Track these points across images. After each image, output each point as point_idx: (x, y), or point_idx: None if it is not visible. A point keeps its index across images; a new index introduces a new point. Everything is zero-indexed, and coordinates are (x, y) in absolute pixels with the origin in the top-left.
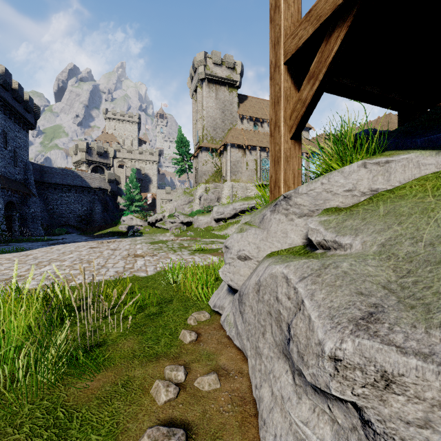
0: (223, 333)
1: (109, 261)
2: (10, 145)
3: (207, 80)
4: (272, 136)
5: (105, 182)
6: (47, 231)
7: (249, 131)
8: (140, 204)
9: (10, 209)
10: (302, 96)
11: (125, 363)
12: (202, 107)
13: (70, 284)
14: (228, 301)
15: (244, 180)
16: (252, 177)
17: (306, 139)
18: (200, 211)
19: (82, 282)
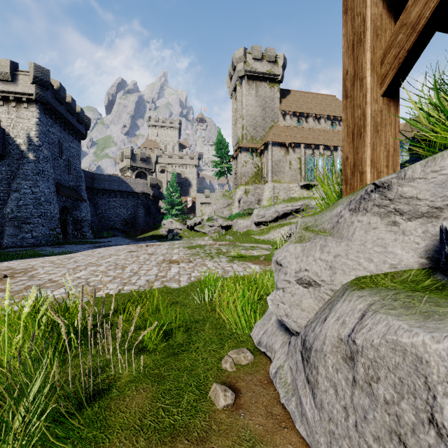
0: (274, 393)
1: (143, 267)
2: (65, 154)
3: (247, 77)
4: (348, 97)
5: (148, 187)
6: (96, 234)
7: (292, 128)
8: (180, 208)
9: (65, 213)
10: (408, 18)
11: (125, 441)
12: (241, 105)
13: (96, 295)
14: (280, 341)
15: (287, 181)
16: (296, 177)
17: None
18: (239, 214)
19: (109, 293)
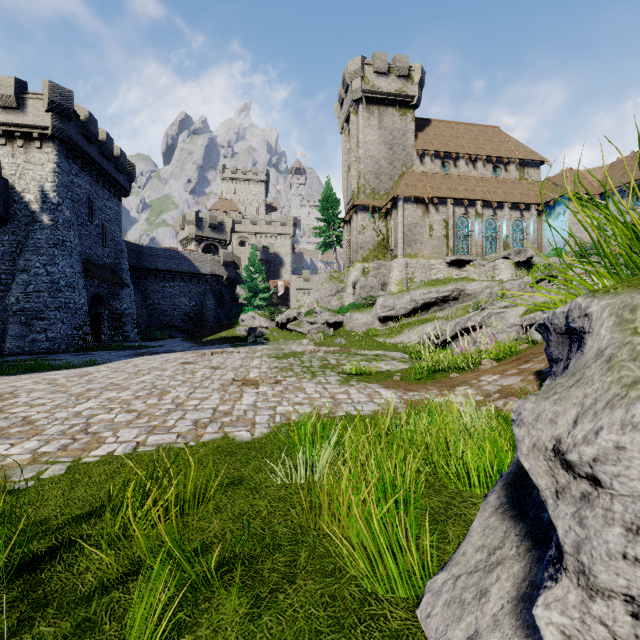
0: None
1: (195, 393)
2: (97, 217)
3: (366, 100)
4: None
5: (220, 266)
6: (145, 334)
7: (435, 175)
8: (267, 297)
9: (98, 304)
10: None
11: None
12: (357, 143)
13: (88, 457)
14: None
15: (427, 255)
16: (440, 249)
17: (536, 181)
18: (354, 306)
19: (114, 451)
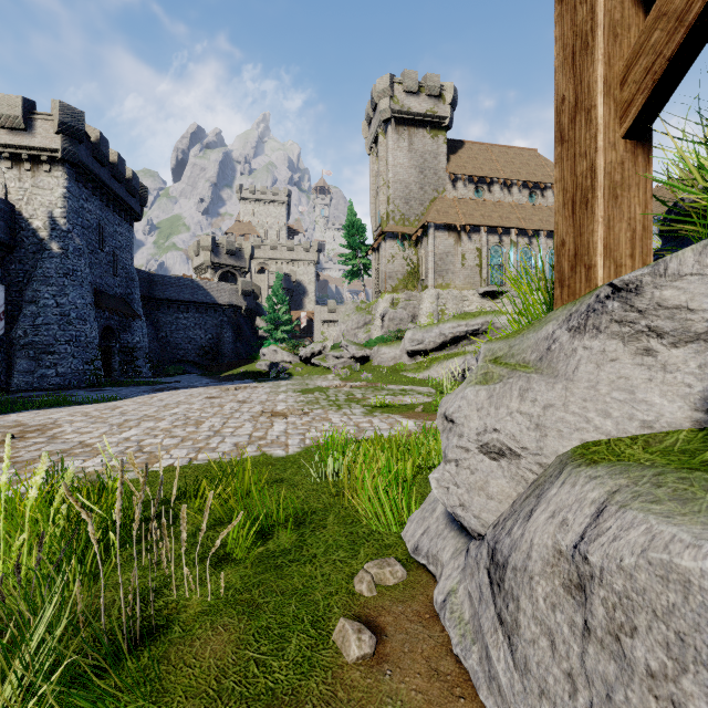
0: (441, 635)
1: (229, 423)
2: (108, 244)
3: (395, 121)
4: (565, 142)
5: (238, 296)
6: (157, 369)
7: (467, 201)
8: (289, 329)
9: (108, 337)
10: (671, 3)
11: None
12: (386, 166)
13: (154, 467)
14: (451, 548)
15: (459, 286)
16: (472, 279)
17: None
18: (382, 339)
19: (174, 464)
